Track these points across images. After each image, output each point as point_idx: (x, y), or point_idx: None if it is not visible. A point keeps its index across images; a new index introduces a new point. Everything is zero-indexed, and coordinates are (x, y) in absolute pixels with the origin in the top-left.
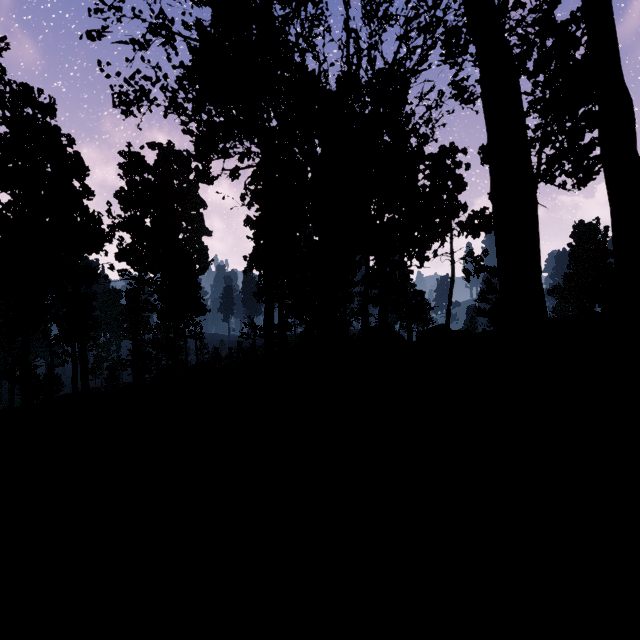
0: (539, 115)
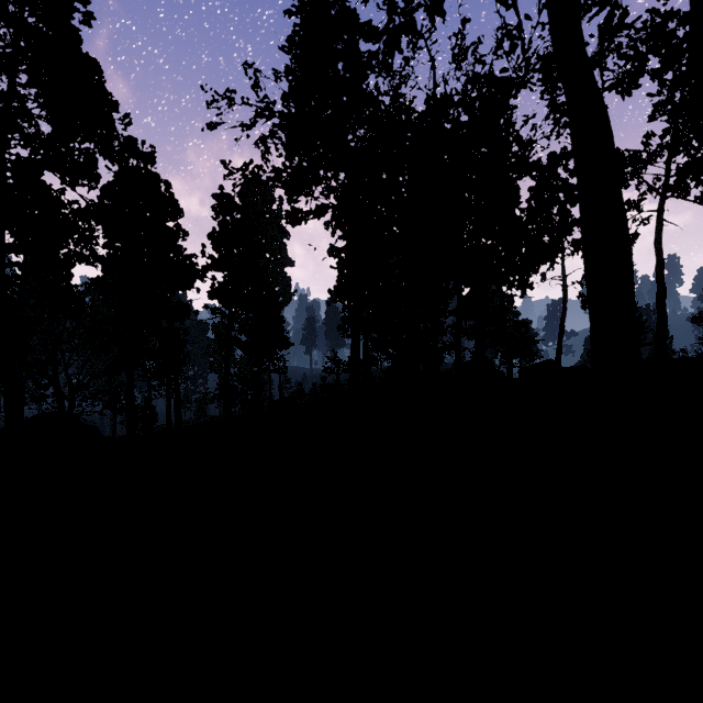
0: (666, 121)
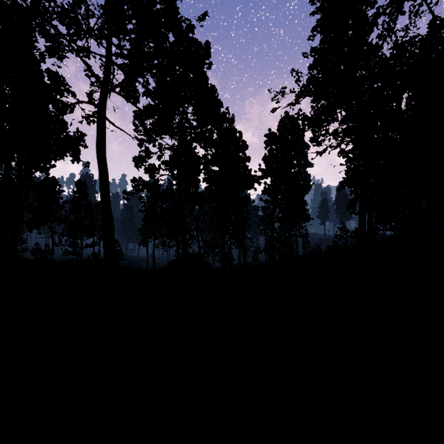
0: None
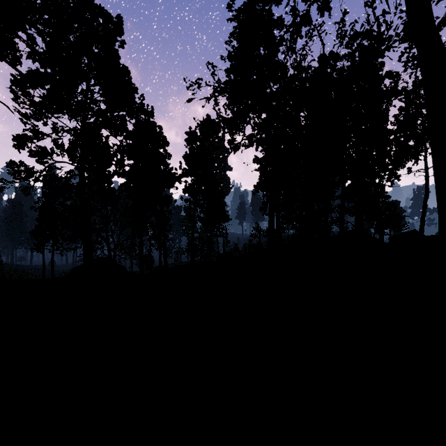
0: None
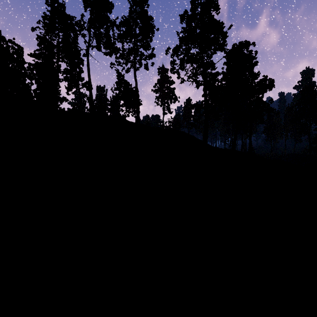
0: None
